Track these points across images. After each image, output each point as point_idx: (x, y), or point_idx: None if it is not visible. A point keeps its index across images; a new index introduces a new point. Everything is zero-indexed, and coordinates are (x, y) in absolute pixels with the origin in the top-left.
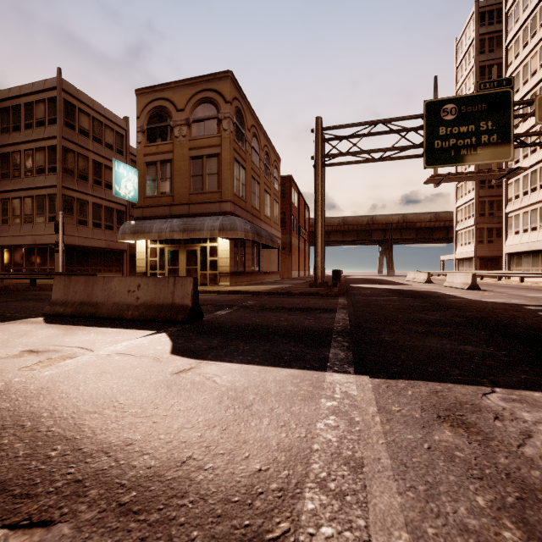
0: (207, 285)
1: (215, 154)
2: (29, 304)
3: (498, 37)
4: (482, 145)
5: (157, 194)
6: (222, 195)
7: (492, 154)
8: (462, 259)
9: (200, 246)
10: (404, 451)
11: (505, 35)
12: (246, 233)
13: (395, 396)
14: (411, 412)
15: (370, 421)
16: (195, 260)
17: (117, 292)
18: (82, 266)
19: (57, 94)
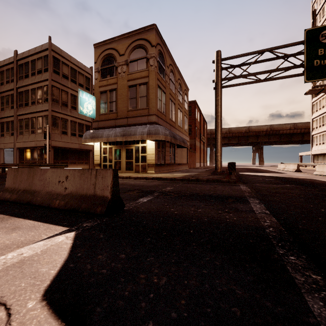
0: (139, 173)
1: (144, 83)
2: None
3: None
4: None
5: (107, 112)
6: (149, 110)
7: None
8: (317, 154)
9: (134, 146)
10: None
11: None
12: (166, 136)
13: None
14: None
15: None
16: (131, 155)
17: (50, 182)
18: (64, 160)
19: (48, 52)
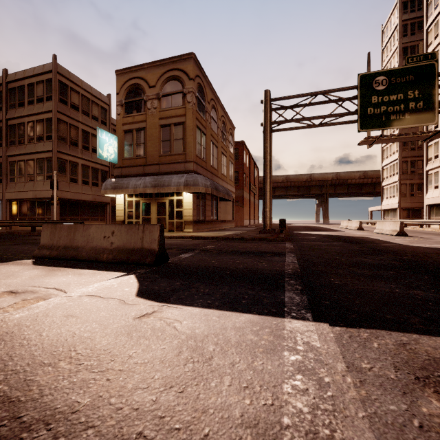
0: (174, 232)
1: (181, 122)
2: (25, 247)
3: (419, 22)
4: (409, 111)
5: (133, 156)
6: (186, 156)
7: (418, 119)
8: (388, 210)
9: (168, 199)
10: (392, 431)
11: (425, 20)
12: (207, 188)
13: (362, 349)
14: (384, 370)
15: (341, 383)
16: (164, 211)
17: (94, 238)
18: (73, 216)
19: (53, 76)
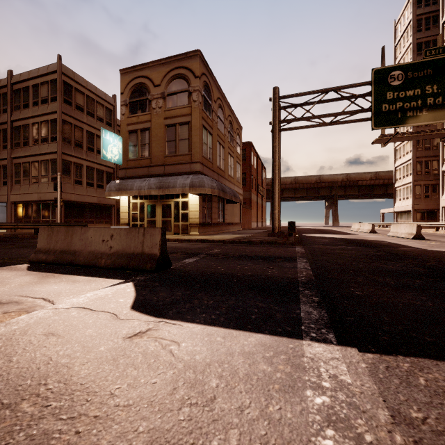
0: (179, 234)
1: (186, 122)
2: (24, 251)
3: (434, 17)
4: (427, 107)
5: (138, 157)
6: (192, 157)
7: (437, 115)
8: (401, 212)
9: (173, 201)
10: None
11: (441, 14)
12: (213, 189)
13: (406, 388)
14: (443, 423)
15: (390, 444)
16: (169, 213)
17: (92, 241)
18: (78, 218)
19: (57, 76)
